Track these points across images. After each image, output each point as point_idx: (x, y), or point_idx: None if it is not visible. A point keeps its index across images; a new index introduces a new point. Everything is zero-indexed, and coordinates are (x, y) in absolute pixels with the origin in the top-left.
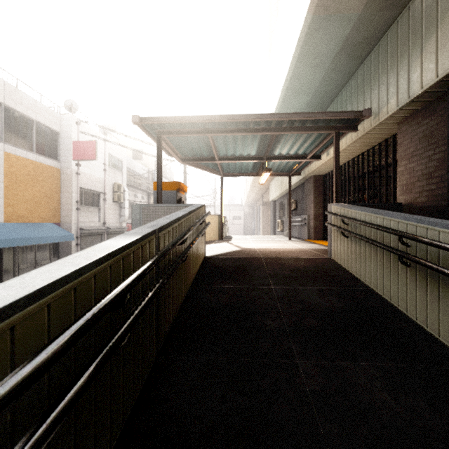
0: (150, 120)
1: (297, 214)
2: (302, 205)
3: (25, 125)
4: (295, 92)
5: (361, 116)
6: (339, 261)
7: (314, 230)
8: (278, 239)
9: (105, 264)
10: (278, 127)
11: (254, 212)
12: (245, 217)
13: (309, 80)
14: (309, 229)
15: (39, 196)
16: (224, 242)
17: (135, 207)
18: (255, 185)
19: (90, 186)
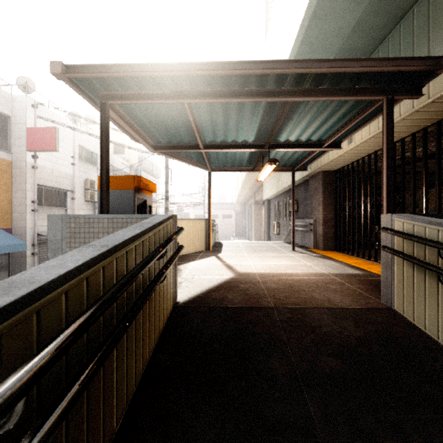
0: (82, 70)
1: (298, 216)
2: (304, 206)
3: None
4: (311, 51)
5: (440, 66)
6: (421, 323)
7: (323, 238)
8: (279, 248)
9: None
10: (295, 88)
11: (245, 210)
12: (236, 216)
13: (336, 27)
14: (315, 236)
15: None
16: (212, 255)
17: (54, 218)
18: (248, 183)
19: (52, 183)
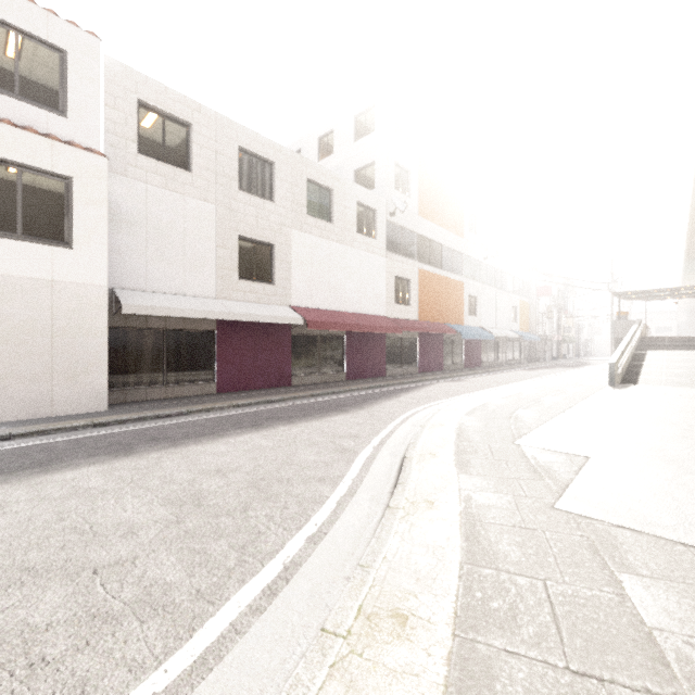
0: (617, 293)
1: None
2: None
3: (521, 285)
4: (691, 267)
5: None
6: None
7: None
8: None
9: (636, 327)
10: (675, 290)
11: None
12: (680, 329)
13: None
14: None
15: (524, 319)
16: None
17: (612, 322)
18: None
19: (540, 311)
